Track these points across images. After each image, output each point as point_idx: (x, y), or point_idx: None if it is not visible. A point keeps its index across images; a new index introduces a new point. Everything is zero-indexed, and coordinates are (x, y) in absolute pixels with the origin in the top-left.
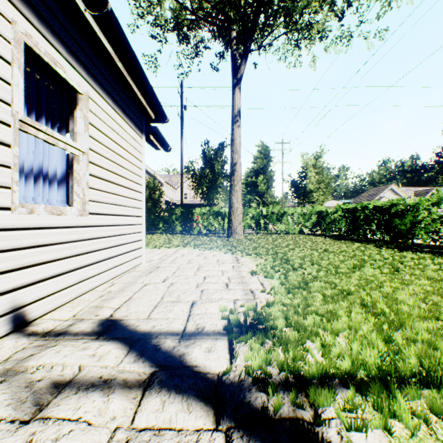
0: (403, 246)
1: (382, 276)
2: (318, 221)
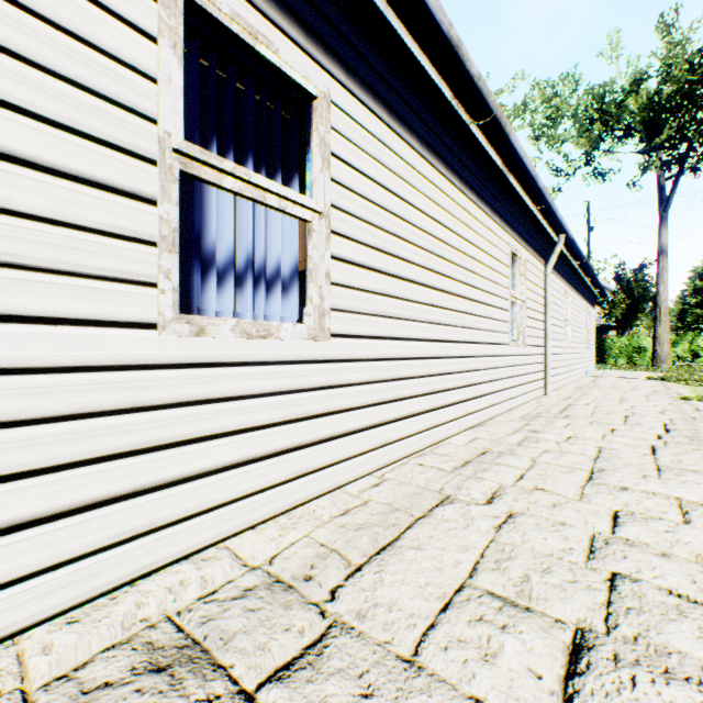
0: None
1: None
2: None
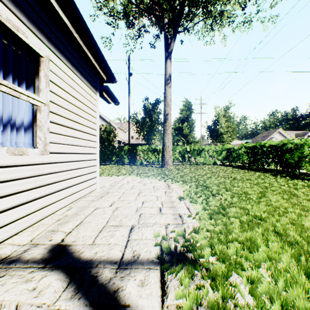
0: (293, 174)
1: (284, 202)
2: (227, 156)
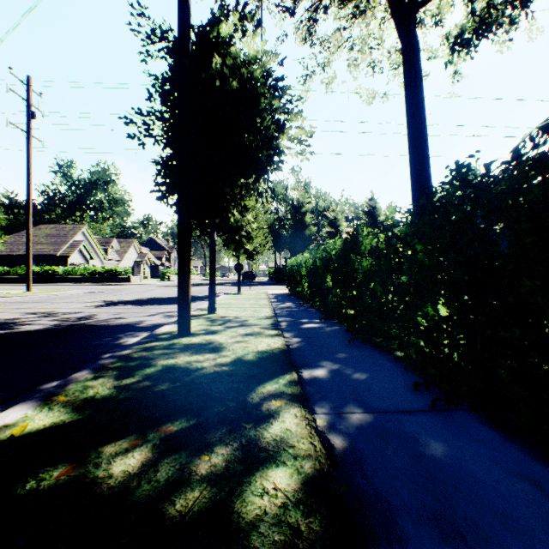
0: None
1: None
2: None
